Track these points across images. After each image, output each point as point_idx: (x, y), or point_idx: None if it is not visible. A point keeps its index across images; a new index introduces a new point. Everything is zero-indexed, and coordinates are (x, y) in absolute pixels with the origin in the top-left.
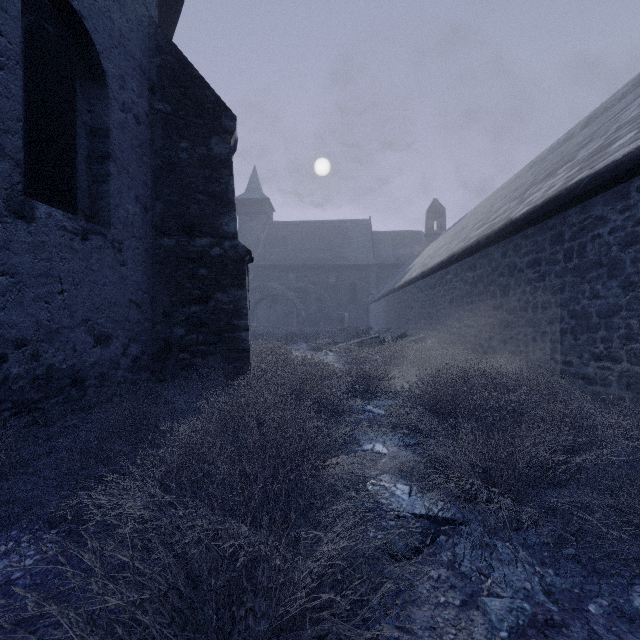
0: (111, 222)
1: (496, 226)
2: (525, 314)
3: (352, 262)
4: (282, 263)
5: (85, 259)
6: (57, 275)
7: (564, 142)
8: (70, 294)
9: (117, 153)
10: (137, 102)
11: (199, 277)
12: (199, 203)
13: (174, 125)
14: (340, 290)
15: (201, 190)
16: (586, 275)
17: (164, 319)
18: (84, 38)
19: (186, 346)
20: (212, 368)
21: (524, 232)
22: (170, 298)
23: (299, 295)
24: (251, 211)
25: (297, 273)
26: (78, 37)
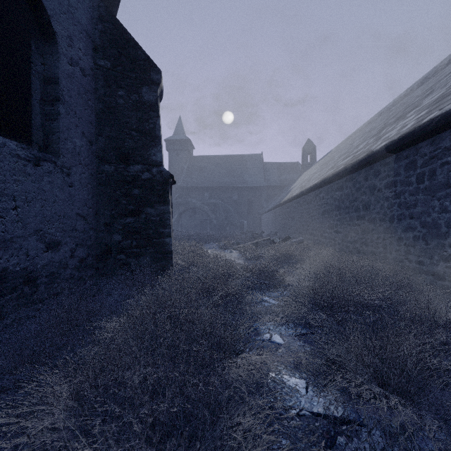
0: (60, 152)
1: (360, 157)
2: (383, 224)
3: (249, 184)
4: (199, 185)
5: (37, 181)
6: (11, 194)
7: (404, 97)
8: (23, 209)
9: (66, 97)
10: (83, 58)
11: (133, 195)
12: (133, 138)
13: (113, 77)
14: (241, 204)
15: (134, 128)
16: (436, 194)
17: (105, 228)
18: (37, 4)
19: (123, 249)
20: (143, 266)
21: (382, 161)
22: (110, 212)
23: (211, 208)
24: (177, 148)
25: (210, 192)
26: (32, 3)
